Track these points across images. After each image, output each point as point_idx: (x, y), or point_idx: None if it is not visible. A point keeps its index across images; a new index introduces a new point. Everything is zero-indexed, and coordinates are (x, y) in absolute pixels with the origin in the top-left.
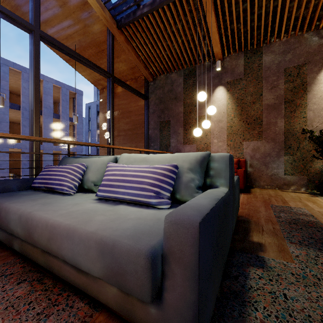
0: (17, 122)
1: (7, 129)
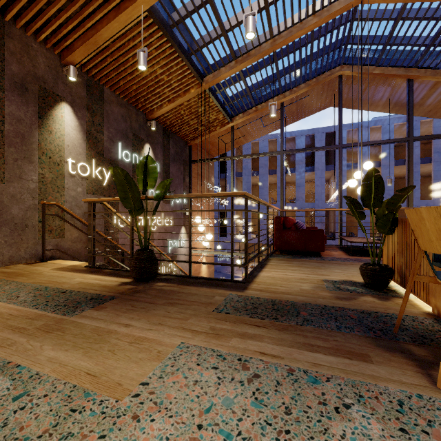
0: (402, 176)
1: (392, 188)
